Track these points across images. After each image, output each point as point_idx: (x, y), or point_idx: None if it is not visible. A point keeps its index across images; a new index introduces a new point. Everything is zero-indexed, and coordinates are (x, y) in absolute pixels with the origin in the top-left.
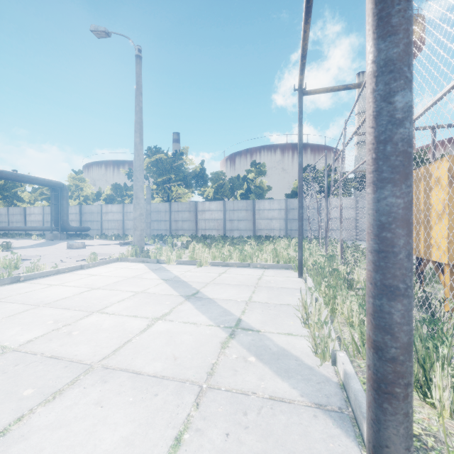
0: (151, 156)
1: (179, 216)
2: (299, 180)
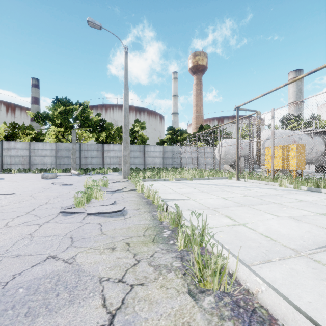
0: (64, 105)
1: (89, 153)
2: (238, 143)
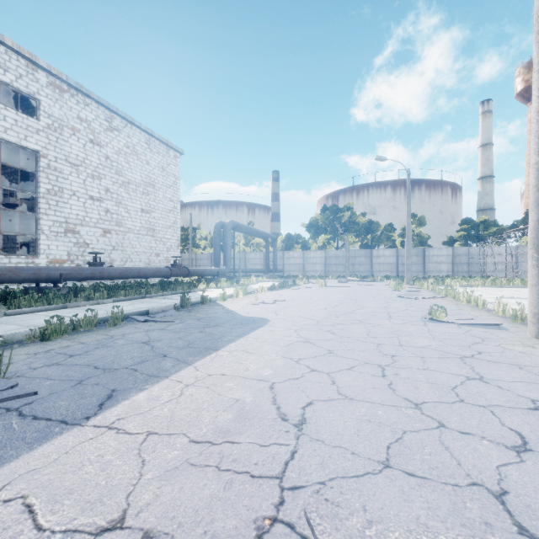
0: (334, 213)
1: (356, 260)
2: None
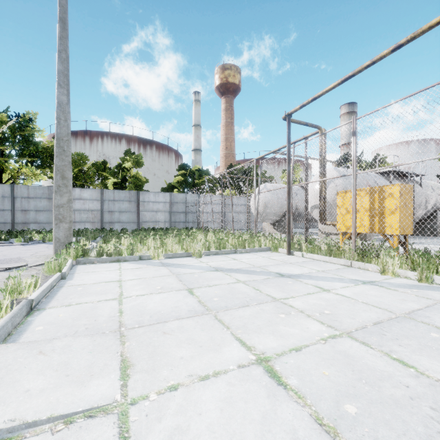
0: None
1: (31, 204)
2: (289, 183)
